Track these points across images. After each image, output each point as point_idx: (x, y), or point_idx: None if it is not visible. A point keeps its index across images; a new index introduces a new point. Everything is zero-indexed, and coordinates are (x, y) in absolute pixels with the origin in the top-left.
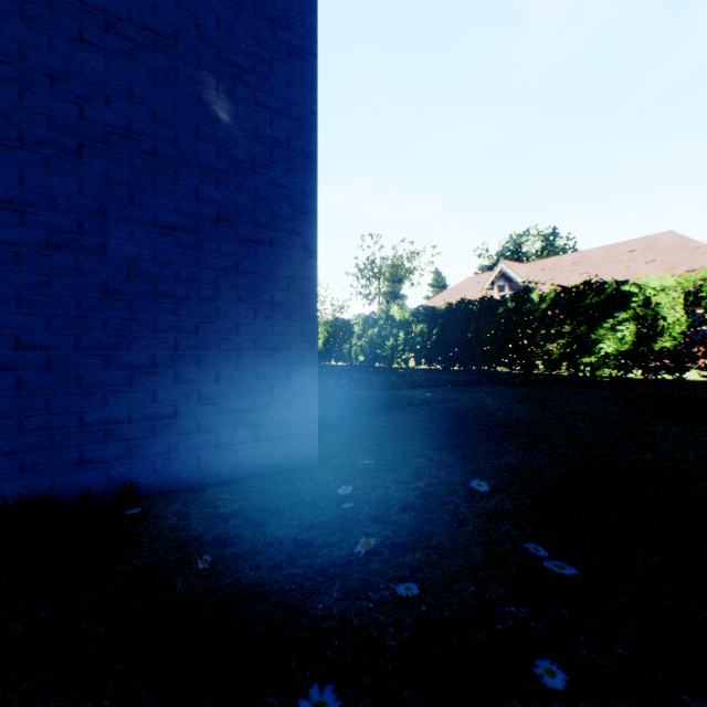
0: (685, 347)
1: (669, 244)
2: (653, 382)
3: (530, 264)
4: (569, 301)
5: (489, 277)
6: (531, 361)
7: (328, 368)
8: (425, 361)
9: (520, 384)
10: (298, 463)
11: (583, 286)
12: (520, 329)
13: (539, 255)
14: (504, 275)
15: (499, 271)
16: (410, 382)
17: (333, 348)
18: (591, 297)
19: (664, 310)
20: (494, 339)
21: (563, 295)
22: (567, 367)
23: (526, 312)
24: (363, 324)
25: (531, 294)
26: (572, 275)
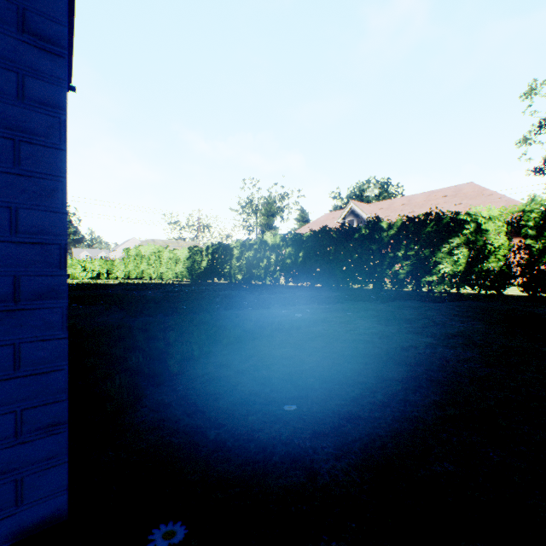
0: (507, 267)
1: (471, 192)
2: (479, 297)
3: (372, 204)
4: (413, 228)
5: (342, 213)
6: (382, 280)
7: (211, 285)
8: (293, 279)
9: (377, 300)
10: (0, 540)
11: (425, 216)
12: (373, 252)
13: (377, 199)
14: (353, 212)
15: (350, 208)
16: (280, 300)
17: (215, 268)
18: (432, 225)
19: (491, 237)
20: (351, 261)
21: (409, 223)
22: (411, 284)
23: (377, 237)
24: (241, 248)
25: (382, 222)
26: (403, 213)
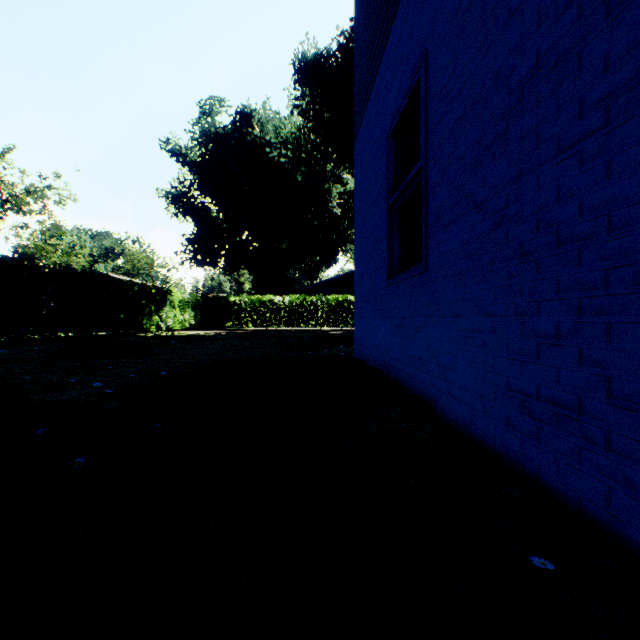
0: None
1: None
2: None
3: None
4: None
5: None
6: None
7: None
8: None
9: None
10: None
11: None
12: None
13: None
14: None
15: None
16: None
17: None
18: None
19: None
20: None
21: None
22: None
23: None
24: None
25: None
26: None
